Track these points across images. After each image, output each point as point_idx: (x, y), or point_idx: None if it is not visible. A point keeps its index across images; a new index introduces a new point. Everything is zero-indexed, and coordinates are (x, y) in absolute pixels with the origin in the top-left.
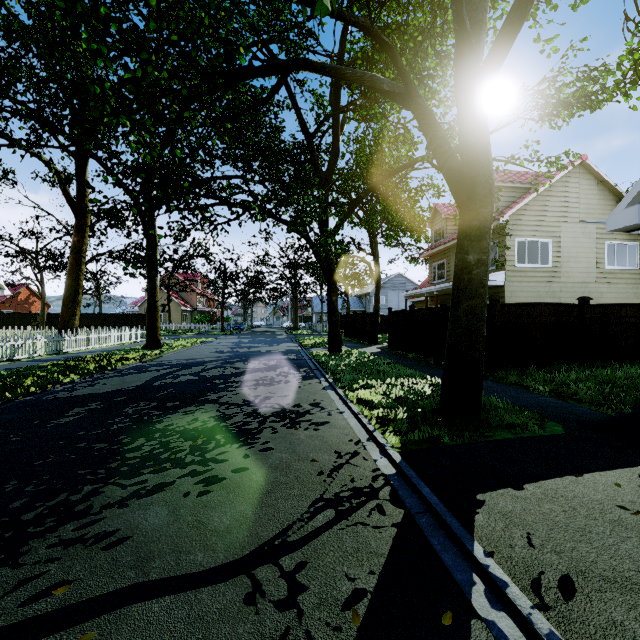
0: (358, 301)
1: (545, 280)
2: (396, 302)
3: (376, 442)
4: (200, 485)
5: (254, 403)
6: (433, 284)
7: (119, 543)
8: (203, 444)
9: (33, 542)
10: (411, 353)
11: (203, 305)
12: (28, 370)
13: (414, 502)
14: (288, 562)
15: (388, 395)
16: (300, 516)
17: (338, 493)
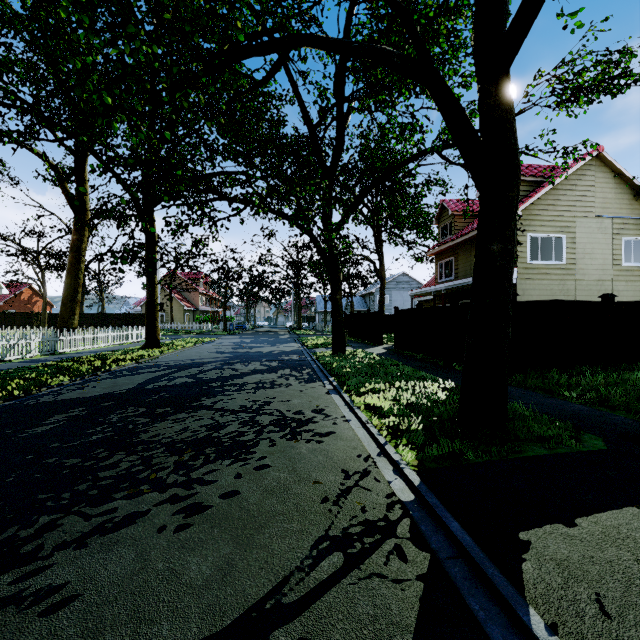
0: (362, 301)
1: (559, 278)
2: (400, 302)
3: (388, 458)
4: (180, 516)
5: (252, 409)
6: (440, 282)
7: (63, 605)
8: (190, 460)
9: None
10: (419, 354)
11: (206, 305)
12: (17, 371)
13: (441, 542)
14: (282, 639)
15: (398, 401)
16: (299, 563)
17: (347, 528)
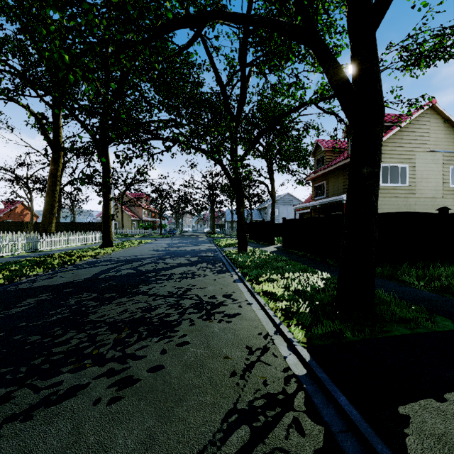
0: (258, 213)
1: (403, 196)
2: (286, 214)
3: (283, 336)
4: (113, 389)
5: (177, 295)
6: (315, 200)
7: None
8: (126, 337)
9: None
10: (301, 252)
11: (147, 216)
12: (6, 265)
13: (332, 415)
14: None
15: (288, 288)
16: (212, 437)
17: (252, 401)
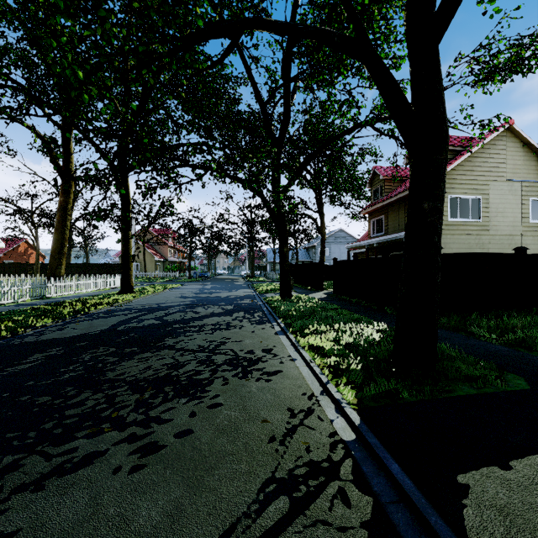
0: (305, 253)
1: (475, 233)
2: (338, 253)
3: (330, 396)
4: (135, 456)
5: (208, 349)
6: (372, 237)
7: None
8: (150, 398)
9: None
10: (354, 299)
11: (174, 256)
12: (8, 314)
13: (383, 484)
14: None
15: (338, 341)
16: (246, 508)
17: (292, 470)
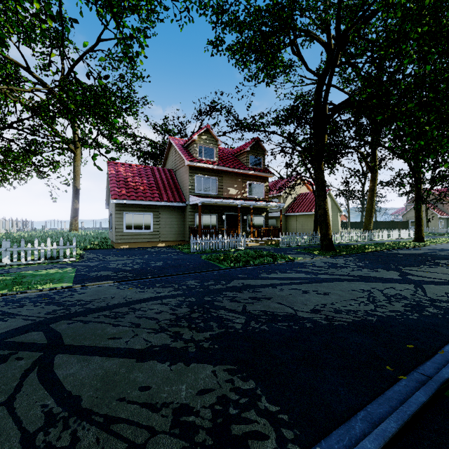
0: None
1: None
2: None
3: None
4: None
5: None
6: None
7: (429, 270)
8: None
9: (410, 267)
10: None
11: None
12: (368, 245)
13: None
14: None
15: None
16: None
17: None
